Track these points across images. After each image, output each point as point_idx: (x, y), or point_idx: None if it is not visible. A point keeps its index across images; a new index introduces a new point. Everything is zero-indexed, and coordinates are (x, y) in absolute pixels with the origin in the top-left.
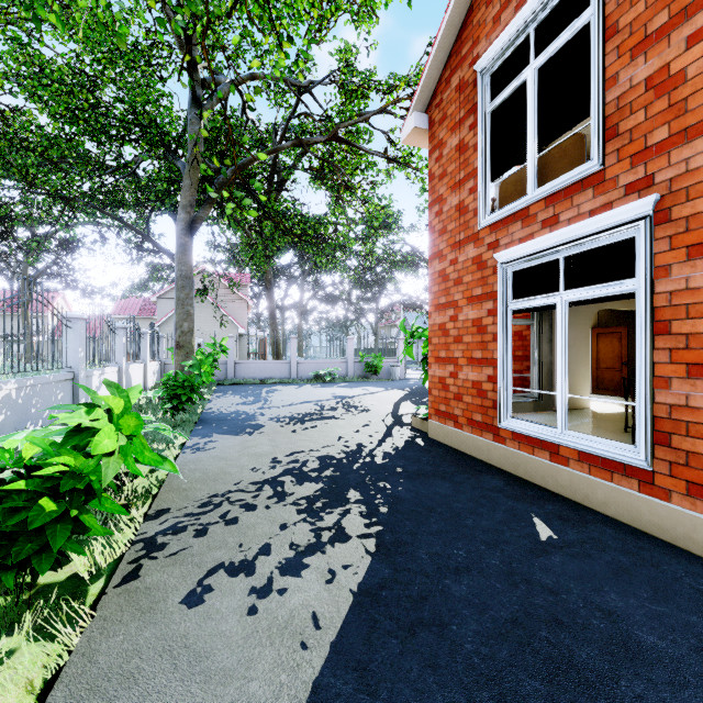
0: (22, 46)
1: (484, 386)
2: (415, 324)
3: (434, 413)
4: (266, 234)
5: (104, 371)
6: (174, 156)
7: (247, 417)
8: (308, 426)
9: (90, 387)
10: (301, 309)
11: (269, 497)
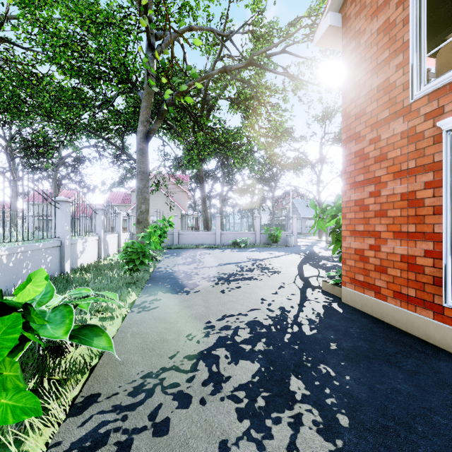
0: (31, 11)
1: (420, 260)
2: (300, 207)
3: (349, 281)
4: (199, 142)
5: (87, 240)
6: (136, 89)
7: (185, 276)
8: (233, 286)
9: (75, 251)
10: (222, 197)
11: (204, 381)
